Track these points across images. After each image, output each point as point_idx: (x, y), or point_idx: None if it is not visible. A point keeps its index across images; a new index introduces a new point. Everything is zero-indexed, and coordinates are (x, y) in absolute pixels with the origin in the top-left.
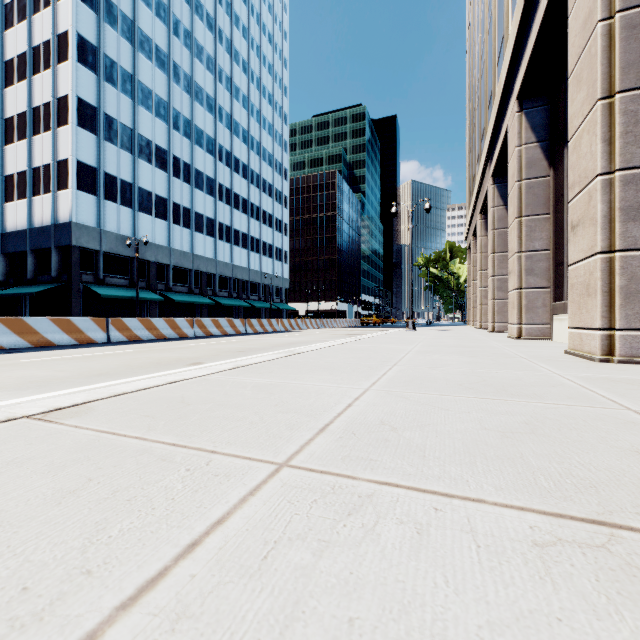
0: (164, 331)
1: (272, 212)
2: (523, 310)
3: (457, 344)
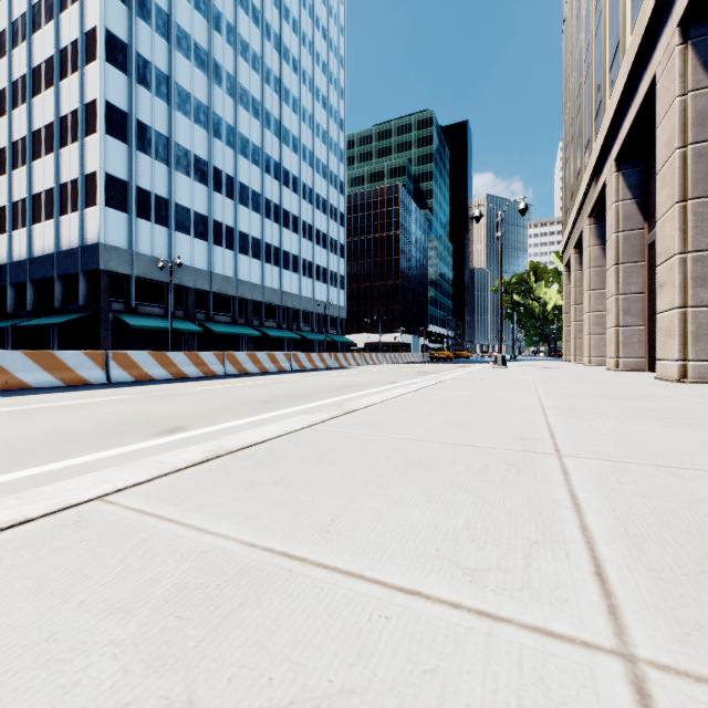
0: (185, 368)
1: (327, 231)
2: (689, 339)
3: (601, 392)
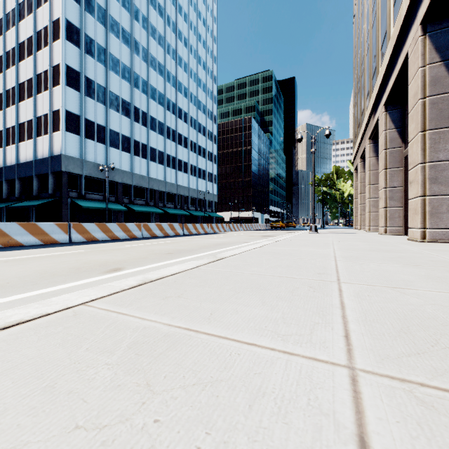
0: (117, 233)
1: (205, 147)
2: (427, 215)
3: (372, 247)
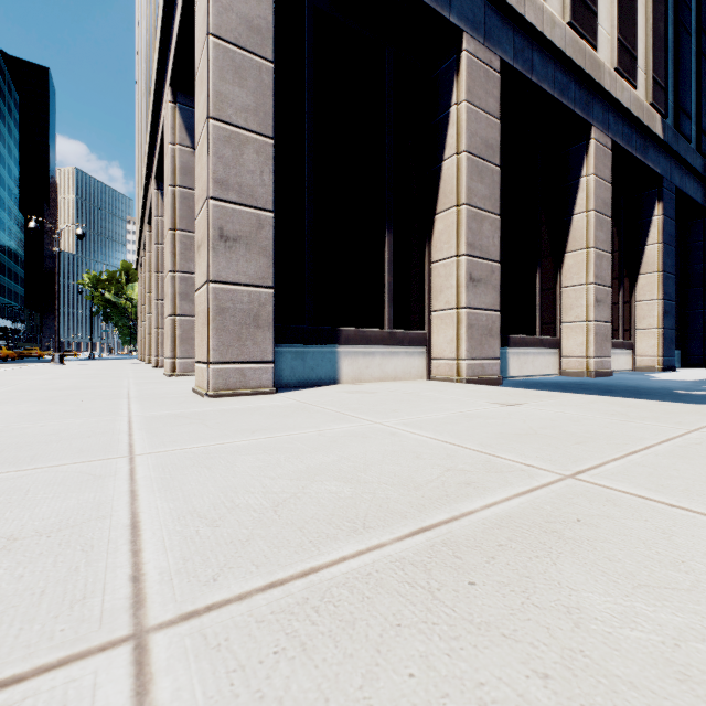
0: None
1: None
2: (160, 345)
3: (93, 373)
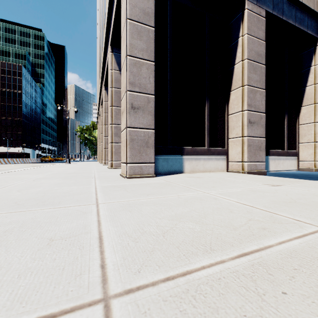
0: None
1: None
2: (106, 155)
3: (81, 167)
